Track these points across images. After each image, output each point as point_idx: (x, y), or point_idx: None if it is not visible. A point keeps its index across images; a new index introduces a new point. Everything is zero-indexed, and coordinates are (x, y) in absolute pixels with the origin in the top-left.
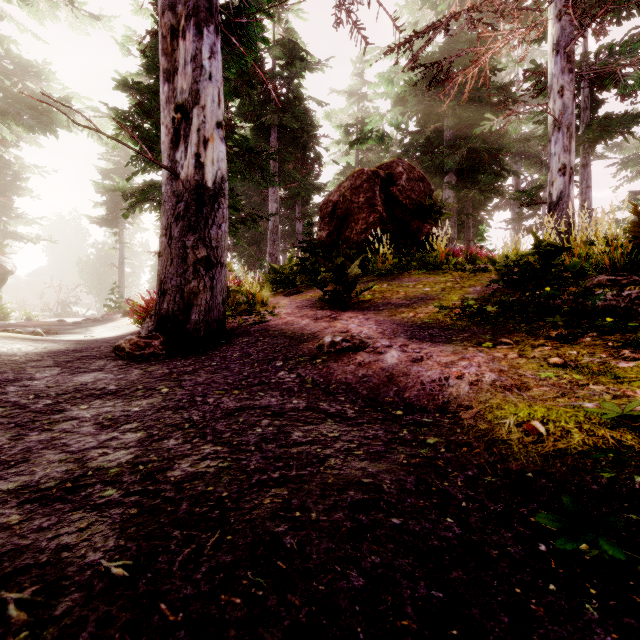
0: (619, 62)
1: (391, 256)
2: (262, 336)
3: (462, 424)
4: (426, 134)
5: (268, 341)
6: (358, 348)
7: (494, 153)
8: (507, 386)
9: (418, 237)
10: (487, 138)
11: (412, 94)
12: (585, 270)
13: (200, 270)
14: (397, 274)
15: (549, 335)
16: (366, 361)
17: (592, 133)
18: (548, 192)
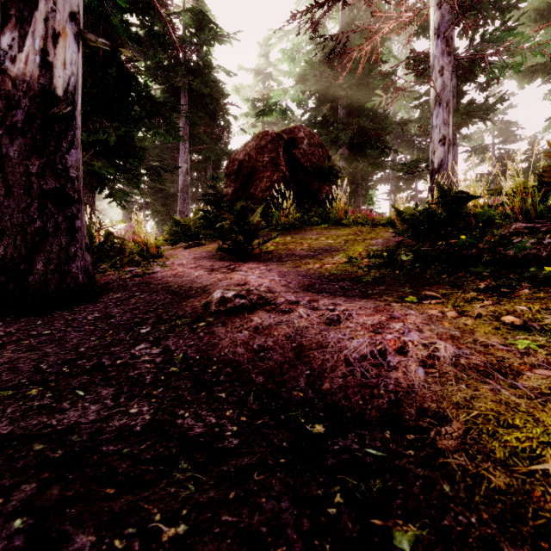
0: (488, 50)
1: (294, 211)
2: (140, 291)
3: (447, 467)
4: (323, 112)
5: (145, 297)
6: (255, 306)
7: (379, 132)
8: (480, 367)
9: (318, 197)
10: (373, 119)
11: (311, 74)
12: (491, 220)
13: (49, 204)
14: (300, 229)
15: (478, 287)
16: (265, 324)
17: (460, 116)
18: (430, 160)
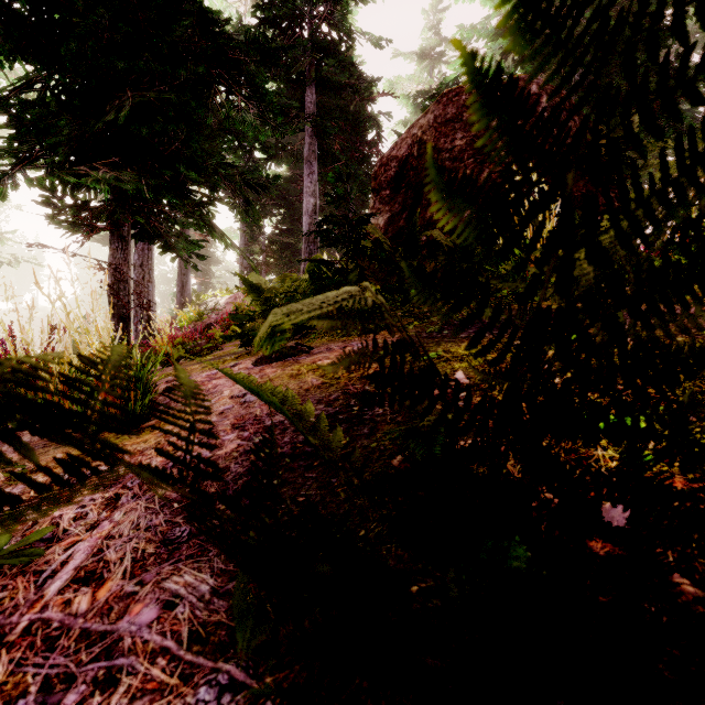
0: None
1: None
2: None
3: None
4: None
5: None
6: None
7: None
8: None
9: None
10: None
11: None
12: None
13: None
14: None
15: None
16: None
17: None
18: None
